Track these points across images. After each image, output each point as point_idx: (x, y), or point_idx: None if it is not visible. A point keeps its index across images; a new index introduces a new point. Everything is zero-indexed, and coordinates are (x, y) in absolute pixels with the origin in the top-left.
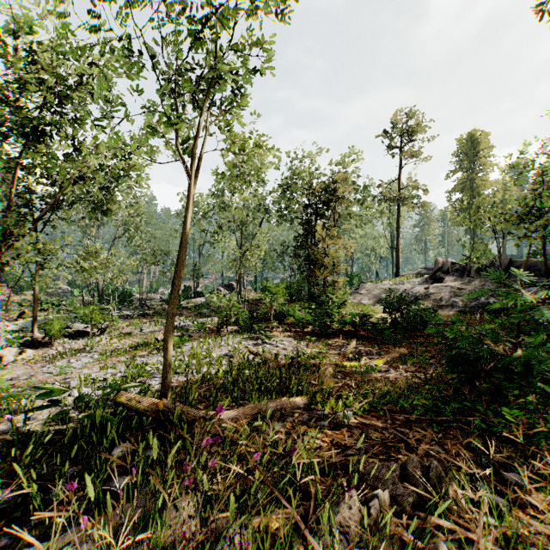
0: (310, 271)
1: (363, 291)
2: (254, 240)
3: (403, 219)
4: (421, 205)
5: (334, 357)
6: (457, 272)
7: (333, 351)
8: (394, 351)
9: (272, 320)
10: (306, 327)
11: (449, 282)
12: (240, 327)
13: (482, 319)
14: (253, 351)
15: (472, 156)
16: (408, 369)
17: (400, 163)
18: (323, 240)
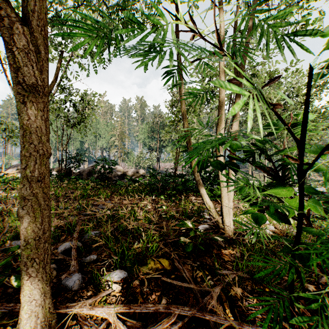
0: None
1: None
2: None
3: None
4: None
5: None
6: None
7: None
8: None
9: None
10: None
11: None
12: None
13: None
14: None
15: None
16: None
17: None
18: None
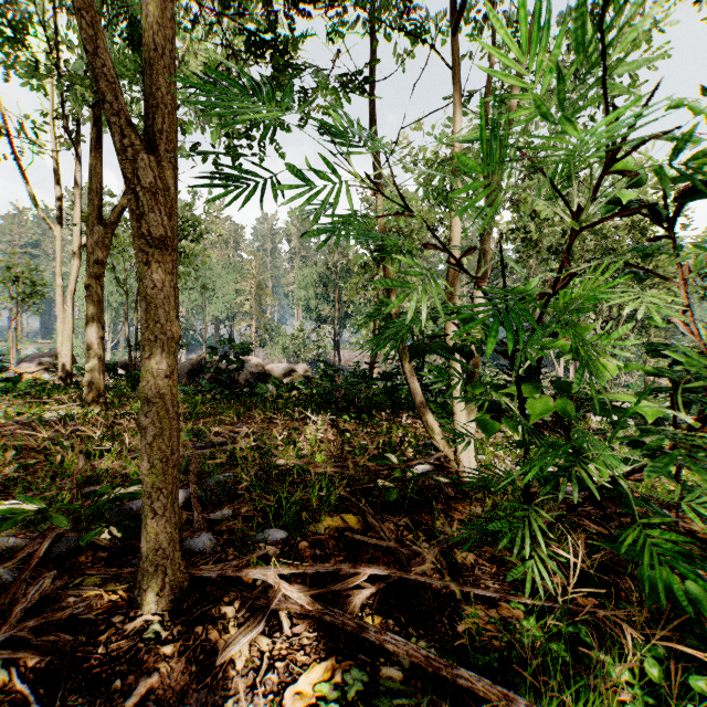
0: None
1: None
2: None
3: None
4: None
5: None
6: None
7: None
8: None
9: None
10: None
11: None
12: None
13: None
14: None
15: None
16: None
17: None
18: None
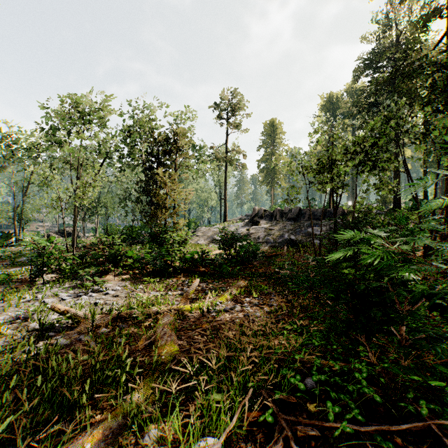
0: (151, 213)
1: (199, 234)
2: (87, 177)
3: (228, 178)
4: (242, 166)
5: (176, 299)
6: (268, 217)
7: (175, 293)
8: (235, 284)
9: (106, 264)
10: (145, 268)
11: (263, 224)
12: (62, 275)
13: (288, 251)
14: (59, 309)
15: (272, 137)
16: (252, 302)
17: (227, 131)
18: (164, 182)
